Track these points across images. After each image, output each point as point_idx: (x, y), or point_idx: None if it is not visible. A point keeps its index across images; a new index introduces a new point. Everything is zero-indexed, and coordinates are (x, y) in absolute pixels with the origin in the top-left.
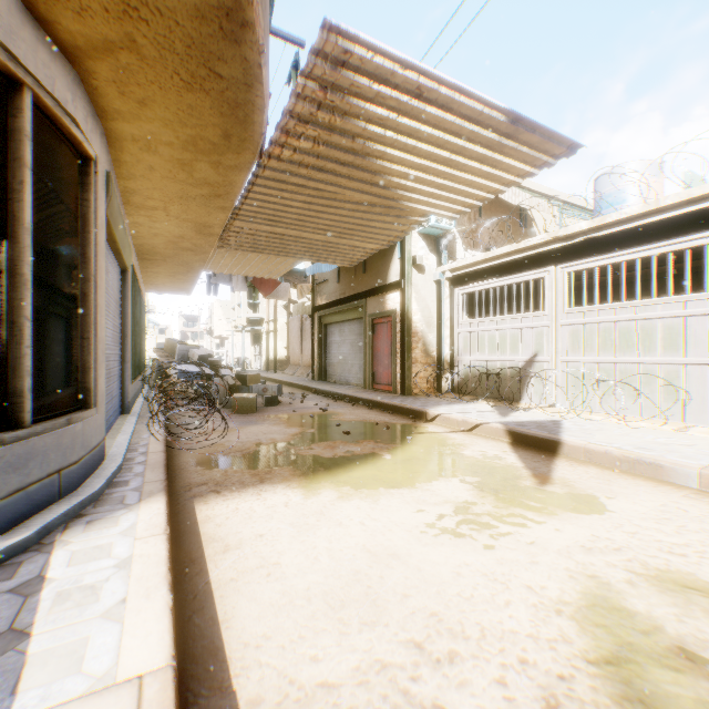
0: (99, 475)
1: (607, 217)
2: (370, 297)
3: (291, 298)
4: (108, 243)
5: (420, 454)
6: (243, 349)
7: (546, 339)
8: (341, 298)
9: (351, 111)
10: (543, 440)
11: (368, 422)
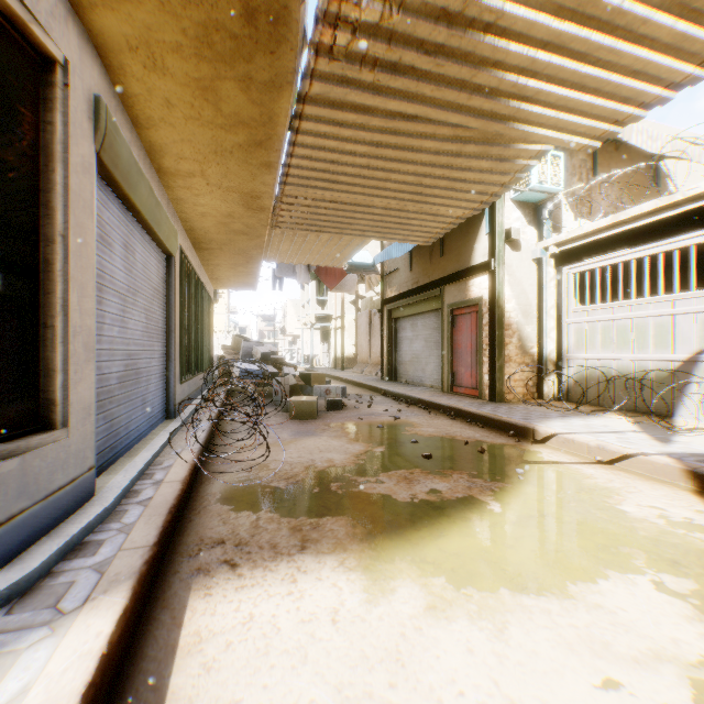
0: (58, 533)
1: None
2: (449, 284)
3: (360, 294)
4: (130, 214)
5: (548, 506)
6: (311, 346)
7: None
8: (414, 288)
9: None
10: None
11: (453, 439)
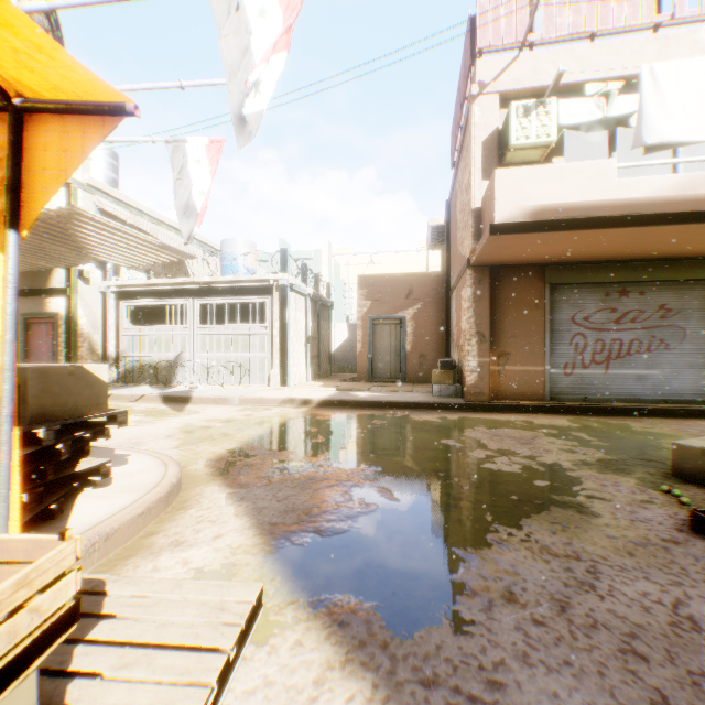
0: None
1: (219, 278)
2: (25, 297)
3: None
4: None
5: None
6: None
7: (188, 343)
8: None
9: (74, 224)
10: (181, 397)
11: None
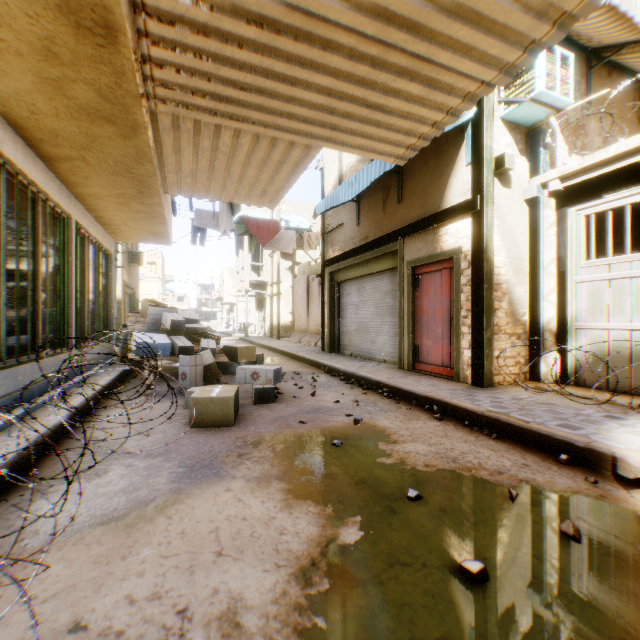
0: None
1: None
2: (410, 236)
3: (296, 260)
4: None
5: None
6: (246, 314)
7: None
8: (362, 244)
9: None
10: None
11: (477, 480)
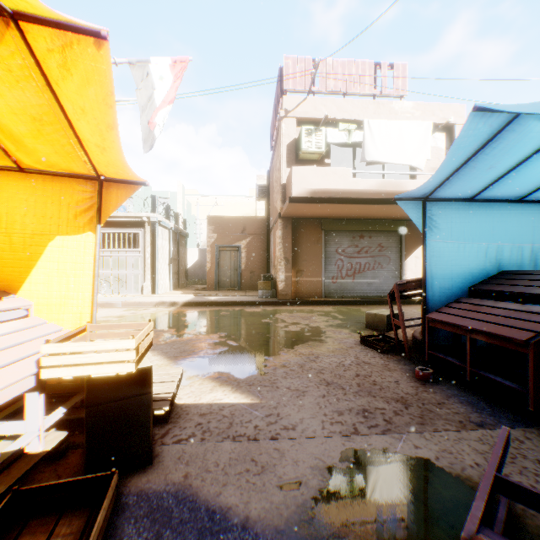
0: None
1: None
2: None
3: None
4: None
5: None
6: None
7: None
8: None
9: None
10: None
11: None
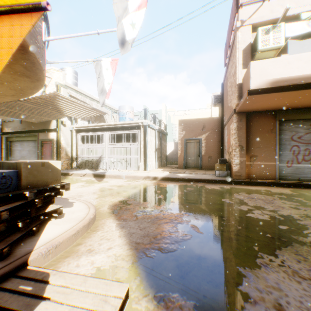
0: None
1: (117, 122)
2: (41, 132)
3: None
4: None
5: (70, 181)
6: None
7: (104, 151)
8: (24, 130)
9: (56, 100)
10: (101, 175)
11: None
